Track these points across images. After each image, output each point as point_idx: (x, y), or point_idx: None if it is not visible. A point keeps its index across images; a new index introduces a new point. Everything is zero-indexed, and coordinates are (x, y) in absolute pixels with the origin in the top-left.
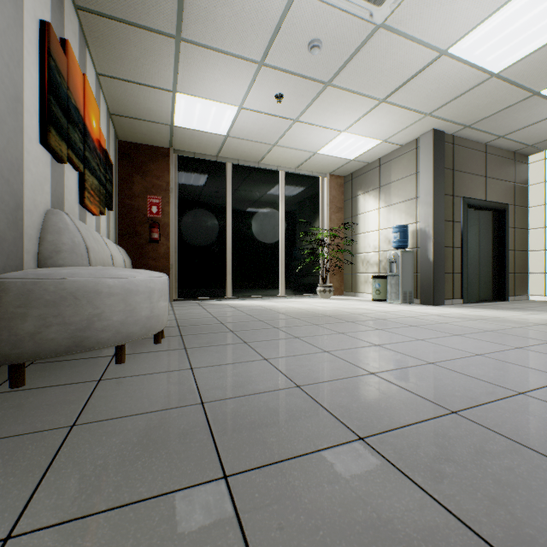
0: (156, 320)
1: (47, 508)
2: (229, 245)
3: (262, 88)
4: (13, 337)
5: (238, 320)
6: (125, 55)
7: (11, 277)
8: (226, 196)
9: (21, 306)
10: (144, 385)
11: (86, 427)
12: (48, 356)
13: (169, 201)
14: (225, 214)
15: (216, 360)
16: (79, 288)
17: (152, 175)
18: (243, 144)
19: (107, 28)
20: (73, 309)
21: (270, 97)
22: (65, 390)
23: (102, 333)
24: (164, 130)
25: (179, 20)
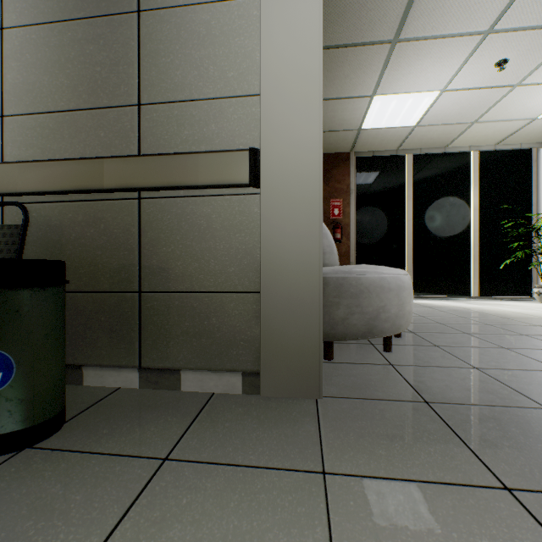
0: (411, 315)
1: (510, 473)
2: (409, 241)
3: (479, 60)
4: (331, 320)
5: (456, 322)
6: (337, 77)
7: (328, 273)
8: (406, 189)
9: (336, 296)
10: (445, 377)
11: (442, 406)
12: (350, 338)
13: (349, 202)
14: (404, 209)
15: (494, 363)
16: (370, 283)
17: (334, 180)
18: (431, 131)
19: (329, 58)
20: (367, 301)
21: (487, 67)
22: (372, 368)
23: (384, 324)
24: (350, 136)
25: (401, 23)
